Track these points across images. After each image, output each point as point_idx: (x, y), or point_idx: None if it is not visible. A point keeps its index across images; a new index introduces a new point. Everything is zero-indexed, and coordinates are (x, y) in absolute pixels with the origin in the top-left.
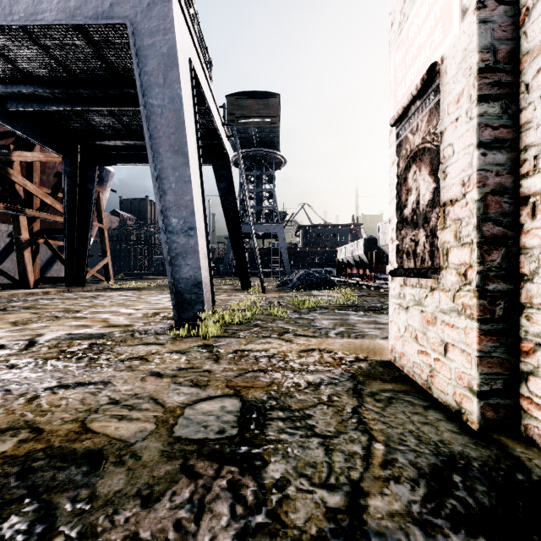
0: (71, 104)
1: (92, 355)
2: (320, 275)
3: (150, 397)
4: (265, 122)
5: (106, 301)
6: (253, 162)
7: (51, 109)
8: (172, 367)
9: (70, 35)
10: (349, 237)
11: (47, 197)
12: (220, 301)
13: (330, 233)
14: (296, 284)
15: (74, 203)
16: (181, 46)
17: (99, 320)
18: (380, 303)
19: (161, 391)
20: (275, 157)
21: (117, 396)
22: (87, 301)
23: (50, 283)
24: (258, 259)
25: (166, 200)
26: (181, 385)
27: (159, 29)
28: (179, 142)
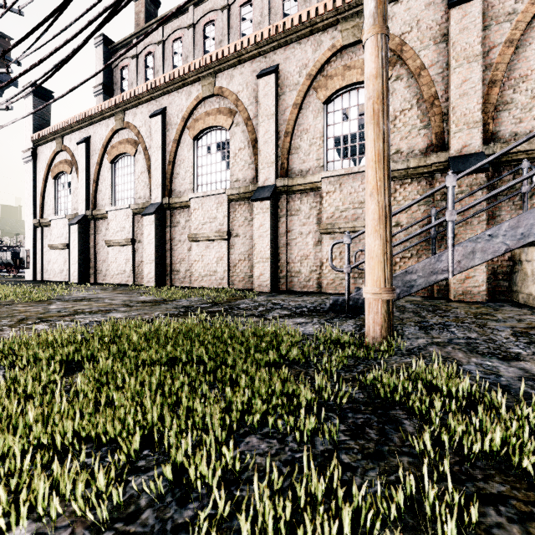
0: None
1: None
2: None
3: None
4: None
5: None
6: None
7: None
8: None
9: None
10: None
11: None
12: None
13: None
14: None
15: None
16: None
17: None
18: (23, 278)
19: None
20: None
21: None
22: None
23: None
24: None
25: None
26: None
27: None
28: None
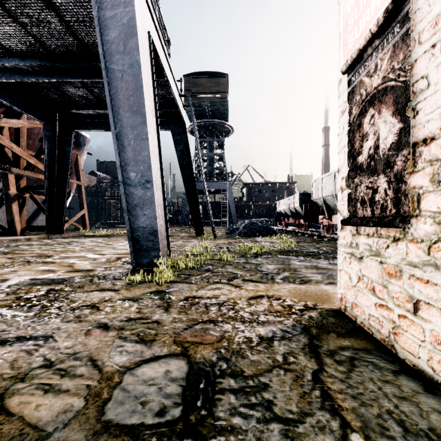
0: (48, 76)
1: (45, 303)
2: (262, 224)
3: (89, 358)
4: (215, 97)
5: (78, 247)
6: (206, 131)
7: (30, 81)
8: (121, 317)
9: (44, 12)
10: (285, 193)
11: (31, 158)
12: (176, 247)
13: (269, 190)
14: (242, 232)
15: (54, 163)
16: (140, 18)
17: (65, 265)
18: (316, 249)
19: (103, 349)
20: (224, 127)
21: (53, 355)
22: (61, 247)
23: (36, 231)
24: (210, 211)
25: (126, 156)
26: (126, 341)
27: (120, 2)
28: (137, 103)
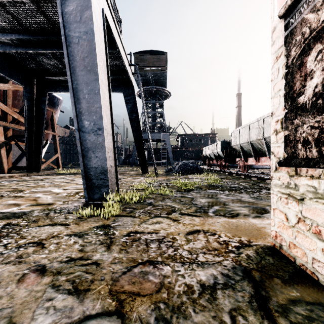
0: (25, 48)
1: None
2: (193, 164)
3: (8, 319)
4: (157, 69)
5: (48, 182)
6: (150, 95)
7: (11, 52)
8: (62, 256)
9: None
10: (209, 142)
11: (15, 113)
12: (126, 182)
13: (197, 139)
14: (177, 170)
15: (32, 117)
16: None
17: (31, 199)
18: (237, 184)
19: (29, 304)
20: (164, 92)
21: None
22: (35, 182)
23: (20, 170)
24: (152, 154)
25: (81, 107)
26: (58, 291)
27: None
28: (91, 63)
